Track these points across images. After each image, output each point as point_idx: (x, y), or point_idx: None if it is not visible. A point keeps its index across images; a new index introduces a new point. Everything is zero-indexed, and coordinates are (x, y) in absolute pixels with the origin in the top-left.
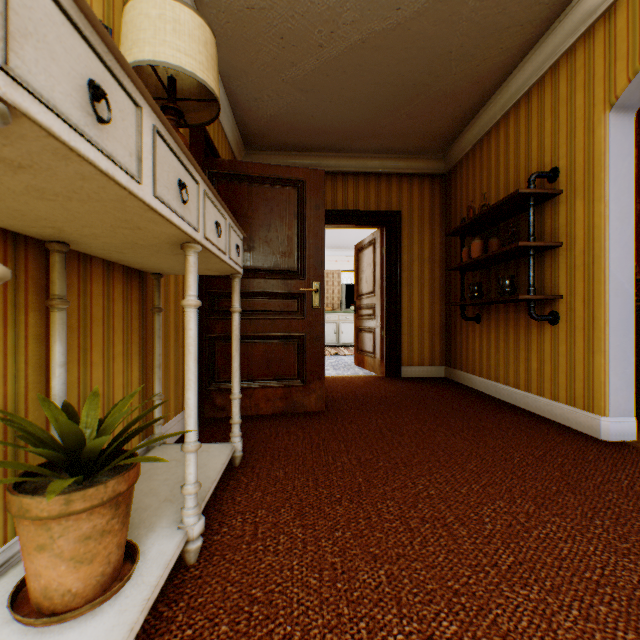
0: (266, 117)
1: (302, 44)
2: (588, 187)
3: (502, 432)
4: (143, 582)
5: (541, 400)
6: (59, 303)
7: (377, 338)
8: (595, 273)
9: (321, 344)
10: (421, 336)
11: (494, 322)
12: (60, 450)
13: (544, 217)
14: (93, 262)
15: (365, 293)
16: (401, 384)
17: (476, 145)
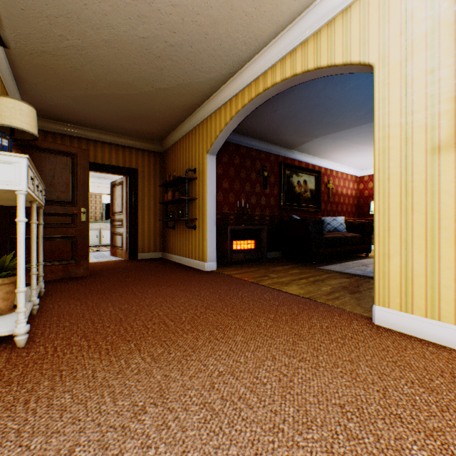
0: (48, 104)
1: (76, 85)
2: (203, 179)
3: (172, 273)
4: None
5: (192, 260)
6: None
7: (124, 238)
8: (204, 211)
9: (87, 241)
10: (150, 236)
11: (180, 229)
12: None
13: (193, 186)
14: None
15: (117, 212)
16: (137, 262)
17: (174, 145)
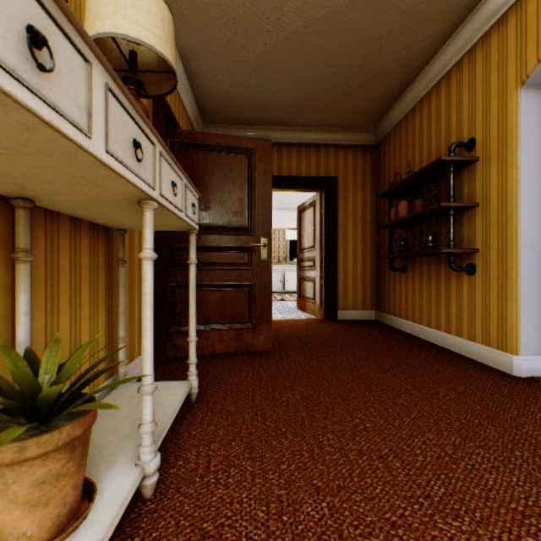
0: (221, 94)
1: (252, 29)
2: (502, 155)
3: (427, 369)
4: (98, 521)
5: (460, 340)
6: (23, 256)
7: (317, 286)
8: (508, 230)
9: (269, 292)
10: (355, 284)
11: (418, 272)
12: (17, 397)
13: (462, 181)
14: (60, 218)
15: (306, 247)
16: (338, 326)
17: (402, 120)
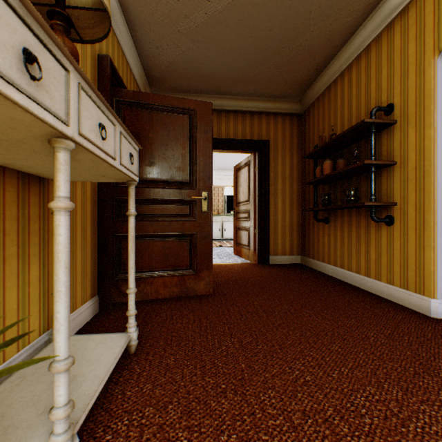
0: (166, 63)
1: None
2: (419, 117)
3: (353, 311)
4: None
5: (379, 283)
6: None
7: (251, 235)
8: (426, 185)
9: (209, 241)
10: (283, 233)
11: (340, 223)
12: None
13: (381, 142)
14: None
15: (242, 201)
16: (269, 270)
17: (325, 90)
